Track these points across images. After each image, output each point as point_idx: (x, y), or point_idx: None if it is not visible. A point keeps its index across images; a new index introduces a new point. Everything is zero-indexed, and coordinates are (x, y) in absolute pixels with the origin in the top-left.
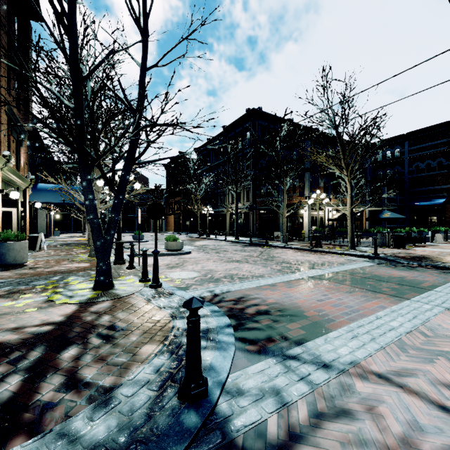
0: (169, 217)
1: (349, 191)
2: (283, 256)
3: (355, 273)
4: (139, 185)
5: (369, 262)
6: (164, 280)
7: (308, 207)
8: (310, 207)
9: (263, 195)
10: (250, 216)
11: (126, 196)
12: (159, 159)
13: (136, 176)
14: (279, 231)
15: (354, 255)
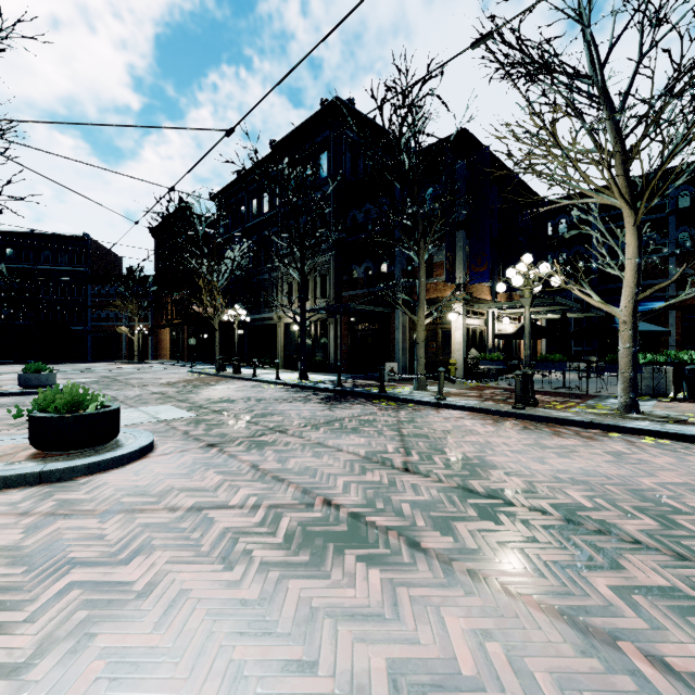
0: (162, 332)
1: (635, 251)
2: (500, 460)
3: None
4: None
5: None
6: None
7: (463, 308)
8: (465, 307)
9: (357, 283)
10: (329, 329)
11: None
12: None
13: (90, 248)
14: (394, 360)
15: (691, 439)
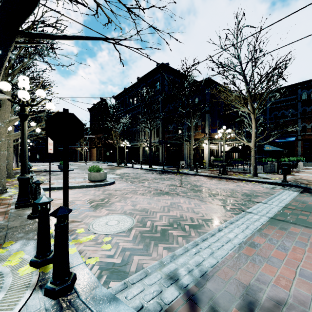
0: (93, 150)
1: (254, 126)
2: (205, 185)
3: (309, 209)
4: (53, 105)
5: (290, 190)
6: (83, 240)
7: (208, 142)
8: (209, 141)
9: (170, 132)
10: (160, 149)
11: (3, 97)
12: (73, 36)
13: None
14: (183, 161)
15: (264, 182)
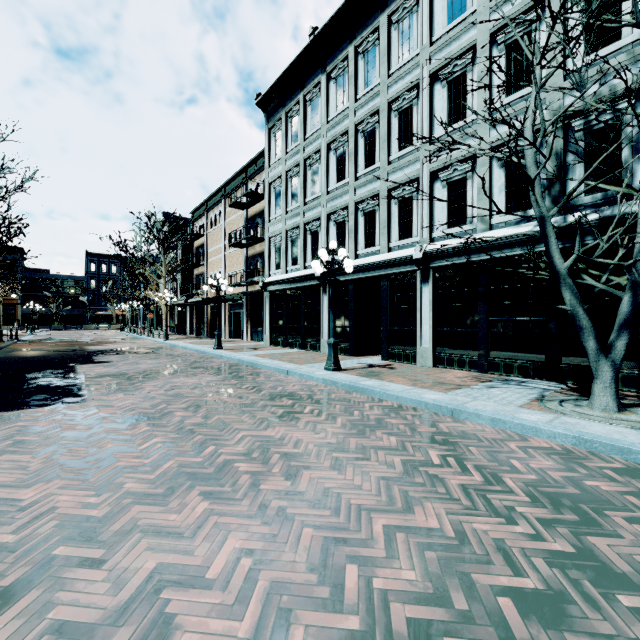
0: None
1: None
2: None
3: None
4: None
5: None
6: None
7: None
8: None
9: None
10: None
11: None
12: None
13: None
14: None
15: None
